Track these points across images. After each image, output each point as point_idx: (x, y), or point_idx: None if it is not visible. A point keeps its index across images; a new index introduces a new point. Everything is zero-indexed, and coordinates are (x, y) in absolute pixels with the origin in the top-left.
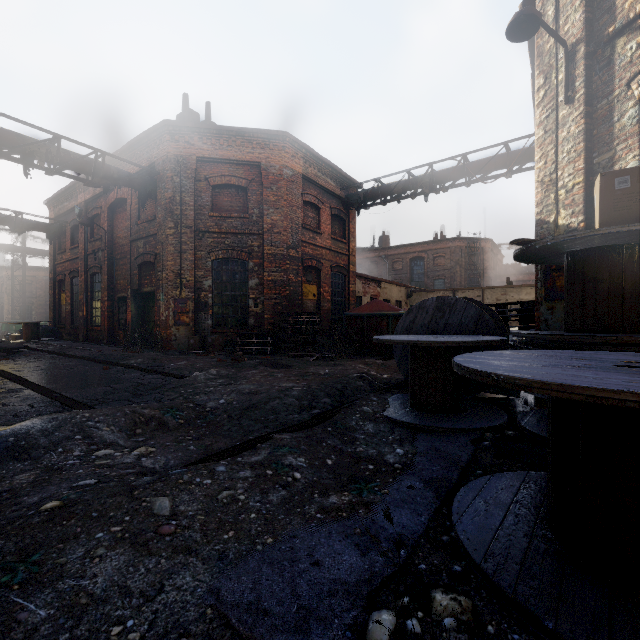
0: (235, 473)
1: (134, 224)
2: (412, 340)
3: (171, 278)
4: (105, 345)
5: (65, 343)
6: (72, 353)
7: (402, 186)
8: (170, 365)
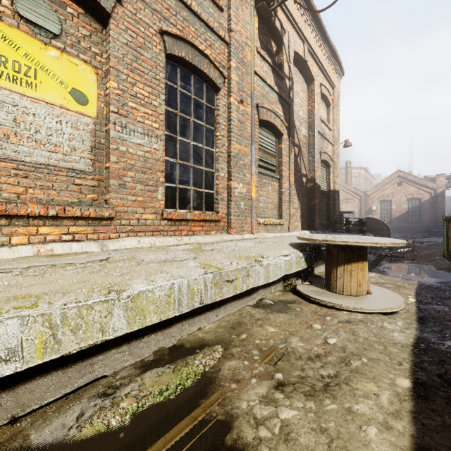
0: None
1: None
2: None
3: None
4: None
5: None
6: None
7: None
8: None
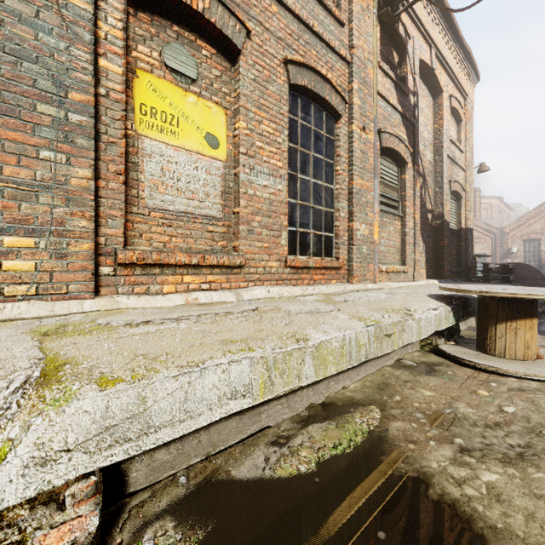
0: None
1: None
2: None
3: None
4: None
5: None
6: None
7: None
8: None
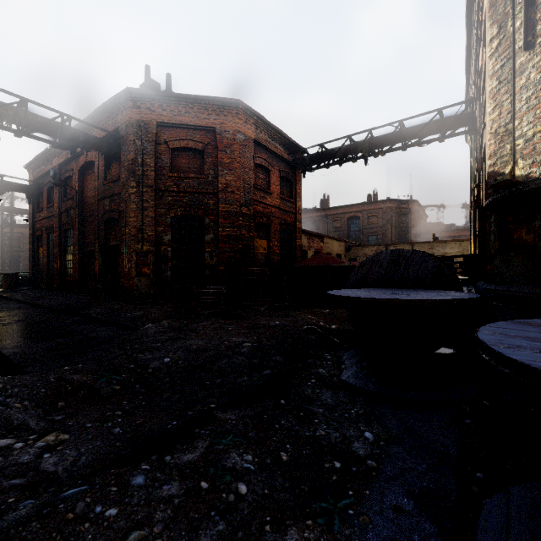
0: (156, 489)
1: (101, 184)
2: (376, 298)
3: (133, 233)
4: (75, 294)
5: (40, 292)
6: (40, 302)
7: (344, 150)
8: (126, 315)
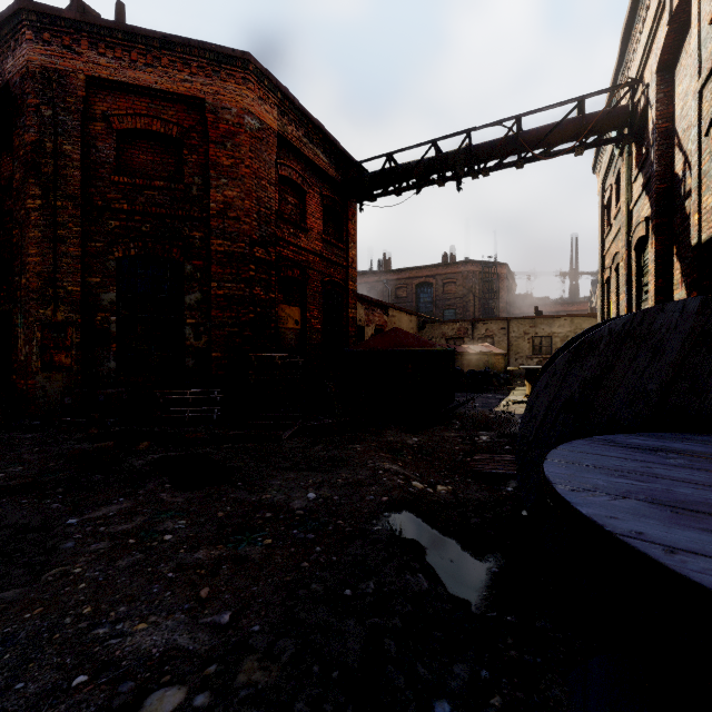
0: None
1: None
2: None
3: (35, 286)
4: None
5: None
6: None
7: (425, 166)
8: None
